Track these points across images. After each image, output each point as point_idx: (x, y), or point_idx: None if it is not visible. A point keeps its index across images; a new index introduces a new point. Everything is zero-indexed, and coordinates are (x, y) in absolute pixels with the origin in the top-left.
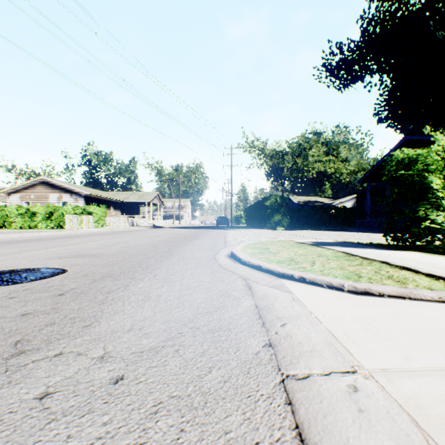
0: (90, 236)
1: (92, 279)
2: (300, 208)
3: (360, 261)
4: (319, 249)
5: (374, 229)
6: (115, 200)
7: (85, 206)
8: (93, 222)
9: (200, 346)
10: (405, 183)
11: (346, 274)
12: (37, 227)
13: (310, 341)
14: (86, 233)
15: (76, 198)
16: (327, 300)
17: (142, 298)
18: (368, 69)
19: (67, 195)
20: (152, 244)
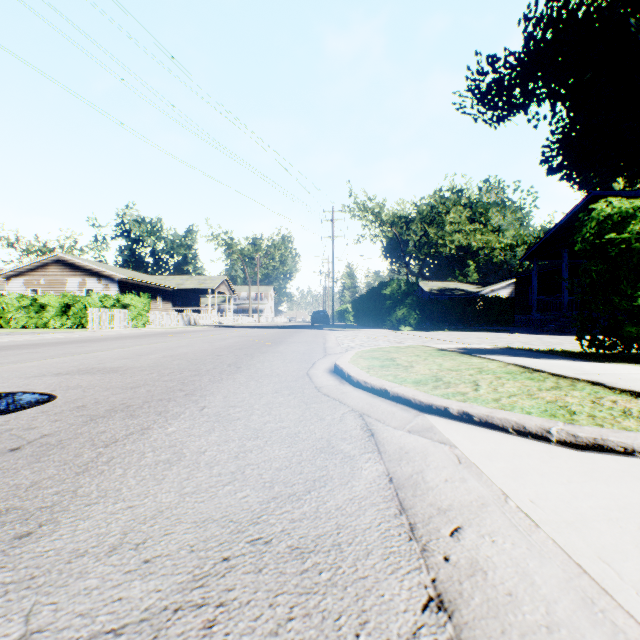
0: (121, 340)
1: (90, 414)
2: (433, 299)
3: (554, 382)
4: (476, 361)
5: (544, 330)
6: (163, 287)
7: (119, 296)
8: (130, 319)
9: (268, 608)
10: (615, 253)
11: (544, 406)
12: (47, 327)
13: (534, 589)
14: (116, 336)
15: (107, 284)
16: (526, 462)
17: (166, 458)
18: (534, 93)
19: (93, 279)
20: (211, 352)
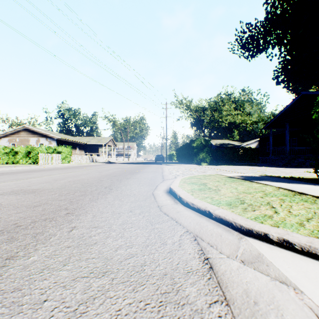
0: (52, 170)
1: None
2: (217, 149)
3: None
4: (256, 185)
5: (276, 164)
6: (80, 143)
7: (55, 147)
8: (61, 159)
9: None
10: None
11: None
12: (19, 163)
13: None
14: (51, 168)
15: (50, 141)
16: None
17: None
18: (270, 42)
19: (43, 138)
20: (98, 178)
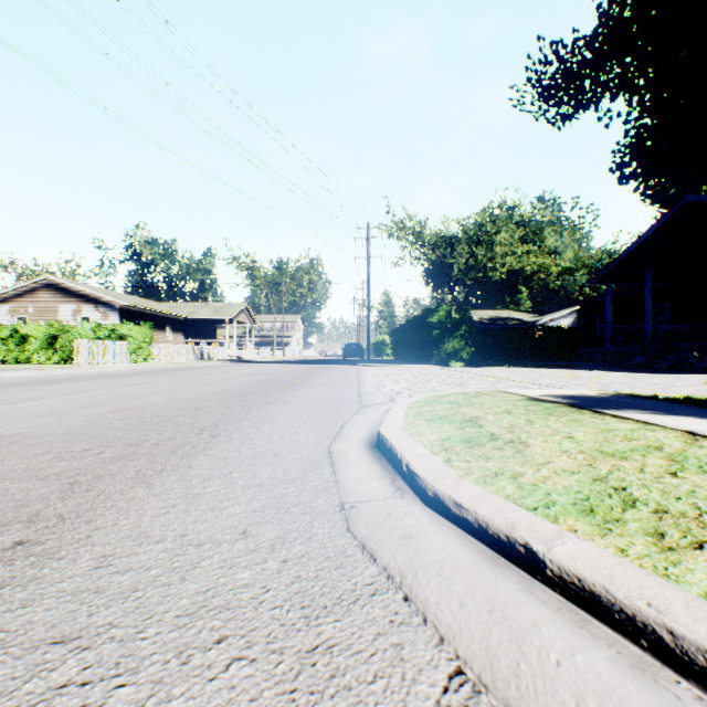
0: (93, 380)
1: None
2: (484, 330)
3: None
4: (622, 426)
5: (624, 365)
6: (173, 316)
7: (115, 325)
8: (128, 353)
9: None
10: None
11: None
12: (30, 362)
13: None
14: (97, 374)
15: (105, 312)
16: None
17: None
18: (608, 84)
19: (90, 306)
20: (195, 401)
